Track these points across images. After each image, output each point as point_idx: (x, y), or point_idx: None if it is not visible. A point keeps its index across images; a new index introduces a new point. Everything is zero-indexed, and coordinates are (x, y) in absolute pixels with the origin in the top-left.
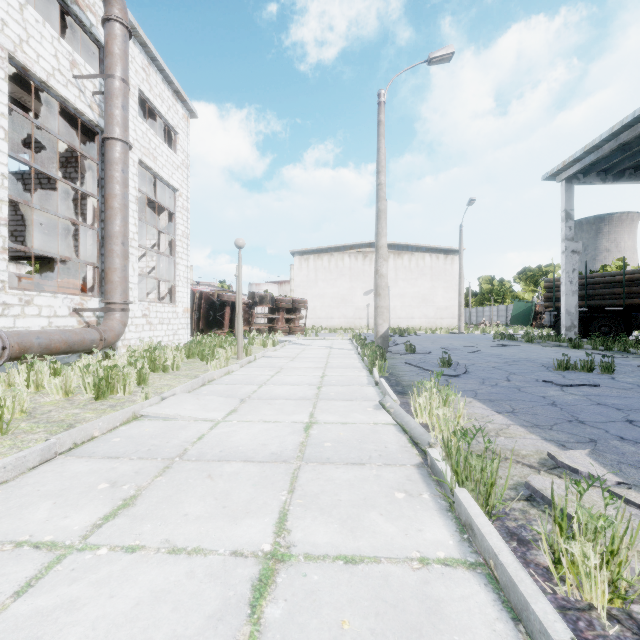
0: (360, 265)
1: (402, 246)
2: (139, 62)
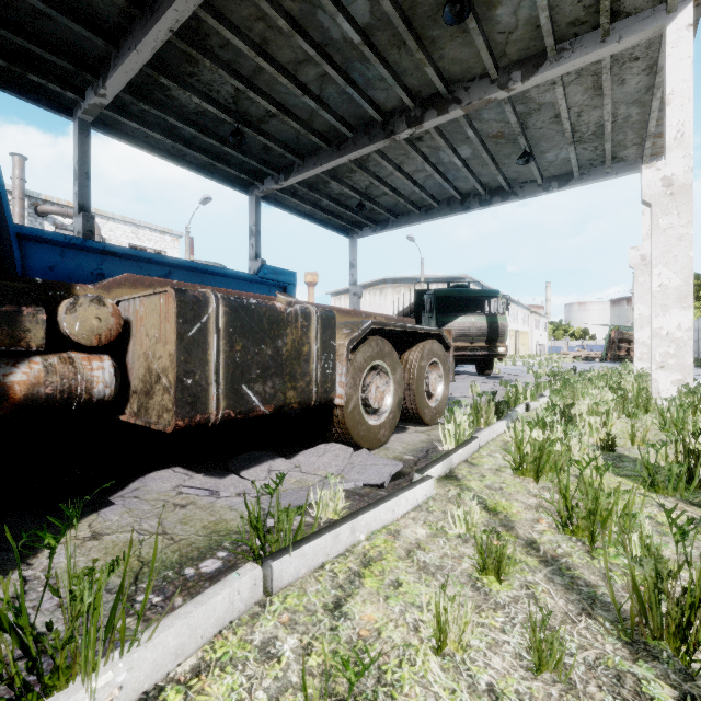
0: (377, 300)
1: (411, 279)
2: (130, 231)
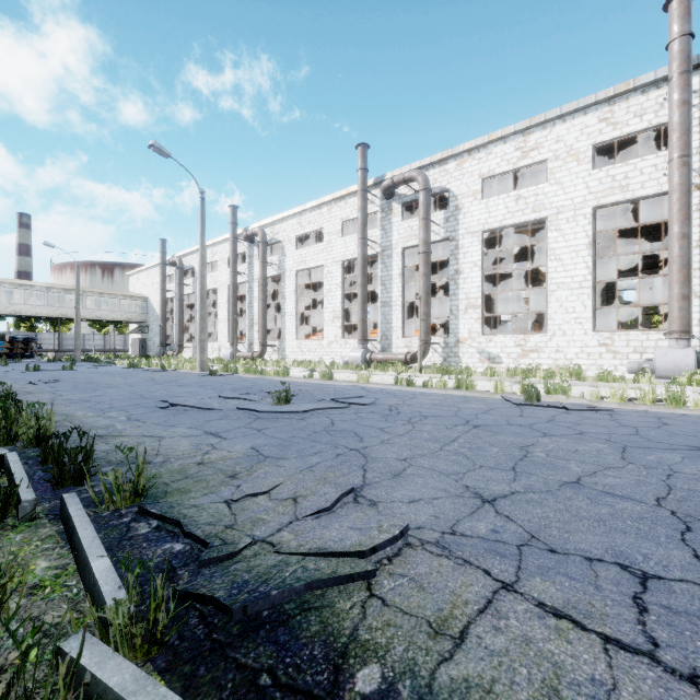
0: None
1: None
2: None
